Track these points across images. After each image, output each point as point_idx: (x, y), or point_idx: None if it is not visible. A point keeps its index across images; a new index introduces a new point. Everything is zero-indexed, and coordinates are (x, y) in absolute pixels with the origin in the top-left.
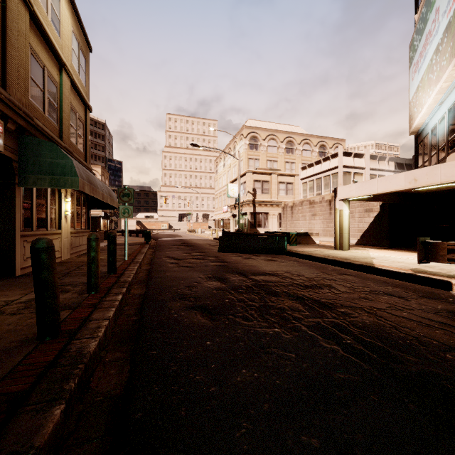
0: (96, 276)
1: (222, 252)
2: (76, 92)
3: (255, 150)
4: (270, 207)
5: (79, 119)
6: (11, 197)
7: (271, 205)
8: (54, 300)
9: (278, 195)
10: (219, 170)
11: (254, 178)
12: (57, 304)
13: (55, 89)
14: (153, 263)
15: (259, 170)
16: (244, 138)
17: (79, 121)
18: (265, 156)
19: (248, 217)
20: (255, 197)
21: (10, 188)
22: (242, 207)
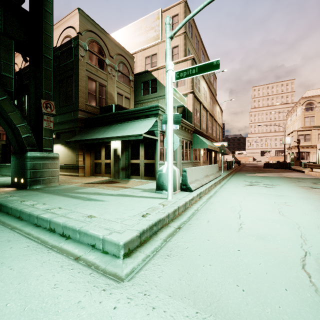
0: (231, 166)
1: (264, 168)
2: (220, 127)
3: (310, 111)
4: (311, 149)
5: (221, 133)
6: (216, 155)
7: (311, 147)
8: (230, 166)
9: (317, 141)
10: (288, 122)
11: (299, 133)
12: (230, 166)
13: (218, 131)
14: (240, 168)
15: (301, 129)
16: (301, 105)
17: (221, 133)
18: (319, 113)
19: (294, 154)
20: (299, 143)
21: (216, 154)
22: (292, 149)
